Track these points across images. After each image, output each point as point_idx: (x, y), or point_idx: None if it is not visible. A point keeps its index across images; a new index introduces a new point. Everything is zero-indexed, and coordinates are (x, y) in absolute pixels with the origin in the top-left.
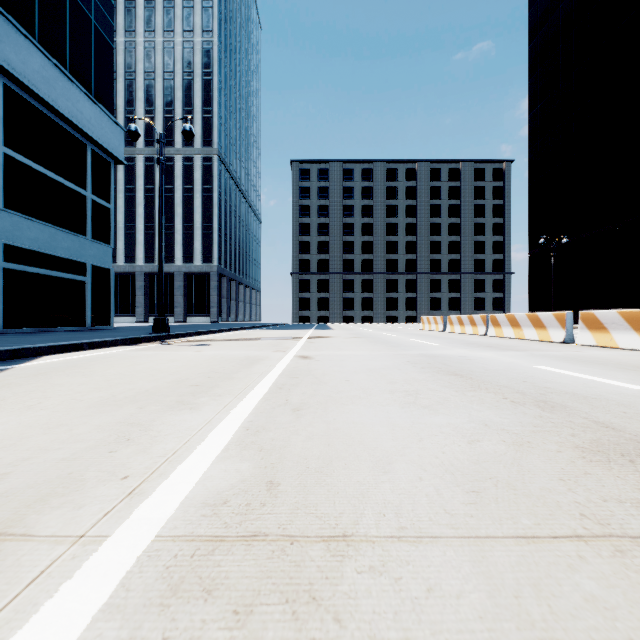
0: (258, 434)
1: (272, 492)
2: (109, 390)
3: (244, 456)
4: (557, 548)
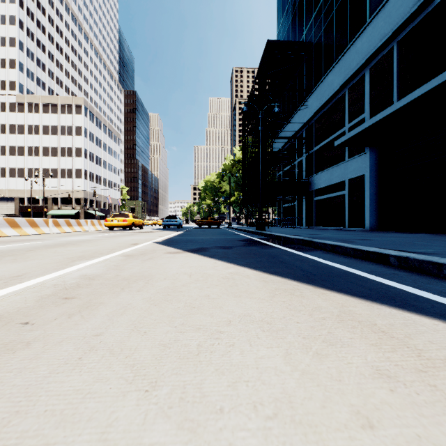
0: (62, 267)
1: (75, 260)
2: (161, 288)
3: (75, 263)
4: (34, 258)
